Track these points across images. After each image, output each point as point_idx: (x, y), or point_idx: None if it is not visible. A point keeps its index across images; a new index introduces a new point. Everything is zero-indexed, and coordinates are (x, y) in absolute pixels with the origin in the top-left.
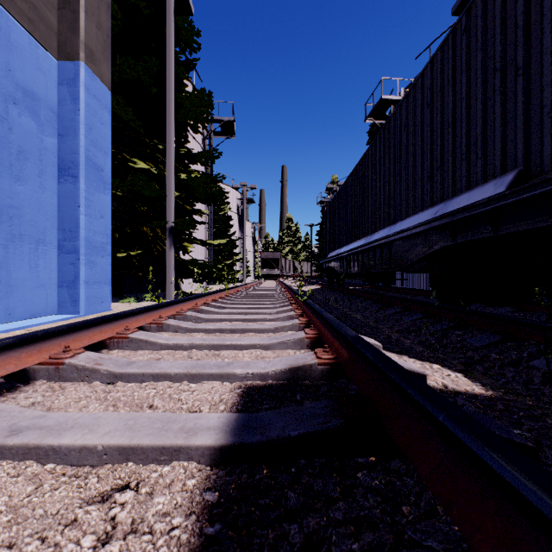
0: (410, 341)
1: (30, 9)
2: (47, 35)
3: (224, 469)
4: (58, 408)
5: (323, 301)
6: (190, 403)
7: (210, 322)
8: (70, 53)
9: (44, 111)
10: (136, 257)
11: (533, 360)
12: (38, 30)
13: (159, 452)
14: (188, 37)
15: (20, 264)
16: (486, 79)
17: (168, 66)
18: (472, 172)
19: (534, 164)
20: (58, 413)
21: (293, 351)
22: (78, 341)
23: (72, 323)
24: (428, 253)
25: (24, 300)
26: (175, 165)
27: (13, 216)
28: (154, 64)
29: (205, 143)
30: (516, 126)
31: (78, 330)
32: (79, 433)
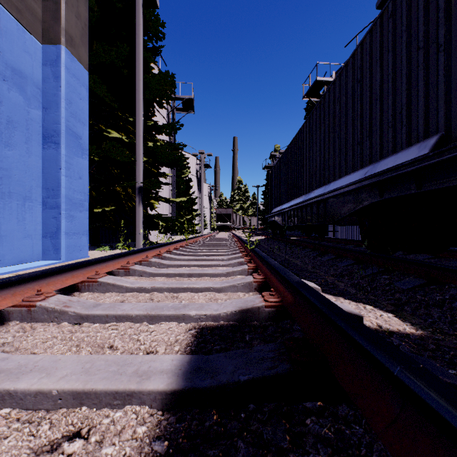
0: (344, 284)
1: (18, 0)
2: (33, 23)
3: (175, 414)
4: (25, 348)
5: (268, 249)
6: (147, 343)
7: (171, 267)
8: (52, 38)
9: (30, 87)
10: (111, 212)
11: (455, 301)
12: (25, 18)
13: (113, 396)
14: (154, 28)
15: (9, 217)
16: (411, 57)
17: (137, 51)
18: (397, 137)
19: (454, 129)
20: (20, 355)
21: (243, 293)
22: (51, 285)
23: (46, 269)
24: (358, 208)
25: (13, 248)
26: (143, 135)
27: (3, 176)
28: (126, 49)
29: (169, 117)
30: (438, 96)
31: (51, 275)
32: (37, 377)
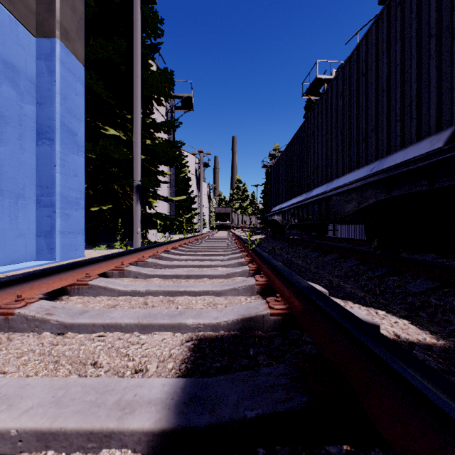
0: (351, 286)
1: None
2: (27, 15)
3: None
4: None
5: (268, 248)
6: (136, 359)
7: (168, 268)
8: (47, 31)
9: (23, 82)
10: (108, 211)
11: None
12: (18, 10)
13: (86, 438)
14: (153, 24)
15: (0, 216)
16: (421, 46)
17: (135, 47)
18: (406, 131)
19: None
20: None
21: (244, 297)
22: (35, 289)
23: (30, 272)
24: (363, 206)
25: (5, 248)
26: (142, 132)
27: None
28: (123, 45)
29: (168, 116)
30: (452, 86)
31: (35, 278)
32: None
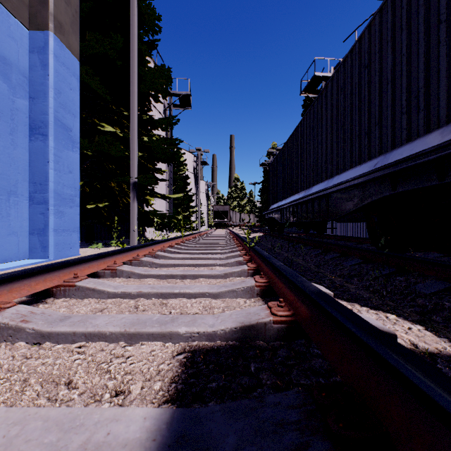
0: (355, 287)
1: None
2: (19, 7)
3: None
4: None
5: (267, 246)
6: (118, 378)
7: (164, 267)
8: (40, 23)
9: (15, 75)
10: (105, 208)
11: None
12: (9, 1)
13: None
14: (150, 21)
15: None
16: (429, 33)
17: (132, 42)
18: (413, 124)
19: None
20: None
21: (243, 300)
22: (14, 292)
23: (8, 273)
24: (366, 202)
25: None
26: (139, 129)
27: None
28: (120, 40)
29: (166, 114)
30: None
31: (15, 280)
32: None
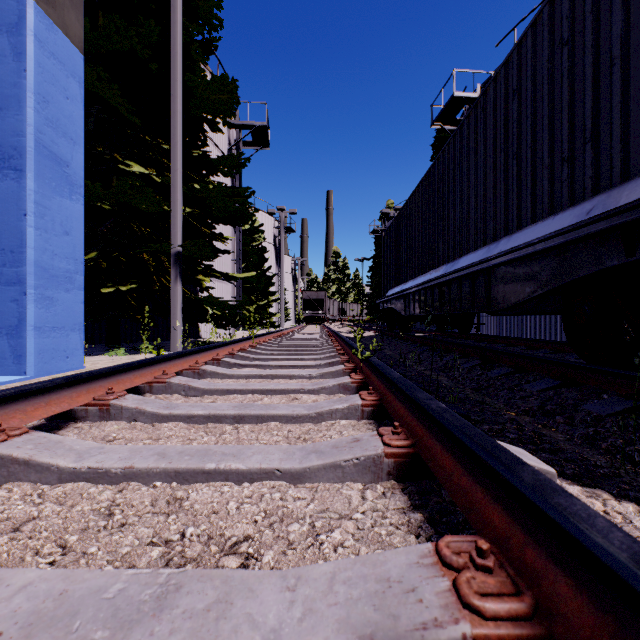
0: (565, 437)
1: None
2: None
3: None
4: None
5: (384, 353)
6: None
7: (209, 394)
8: None
9: None
10: (132, 294)
11: None
12: None
13: None
14: (206, 10)
15: None
16: None
17: (173, 33)
18: None
19: None
20: None
21: (358, 488)
22: None
23: None
24: (567, 280)
25: None
26: (187, 173)
27: None
28: (154, 30)
29: None
30: None
31: None
32: None
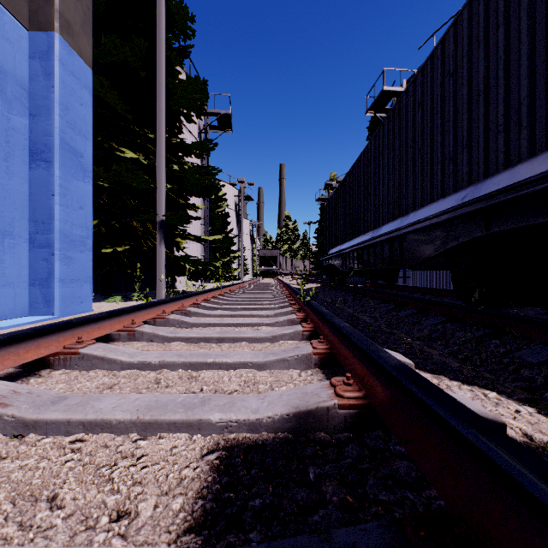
0: (439, 353)
1: None
2: (16, 1)
3: None
4: None
5: (325, 300)
6: (123, 490)
7: (196, 327)
8: (43, 22)
9: (11, 87)
10: (125, 253)
11: None
12: None
13: None
14: (182, 23)
15: None
16: (535, 29)
17: (158, 48)
18: (512, 145)
19: None
20: None
21: (297, 372)
22: None
23: None
24: (451, 246)
25: None
26: (167, 156)
27: None
28: (143, 45)
29: (201, 137)
30: None
31: None
32: None
